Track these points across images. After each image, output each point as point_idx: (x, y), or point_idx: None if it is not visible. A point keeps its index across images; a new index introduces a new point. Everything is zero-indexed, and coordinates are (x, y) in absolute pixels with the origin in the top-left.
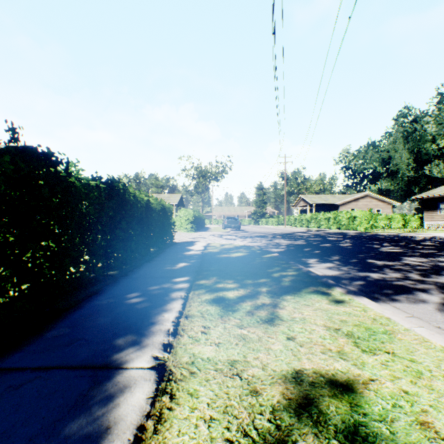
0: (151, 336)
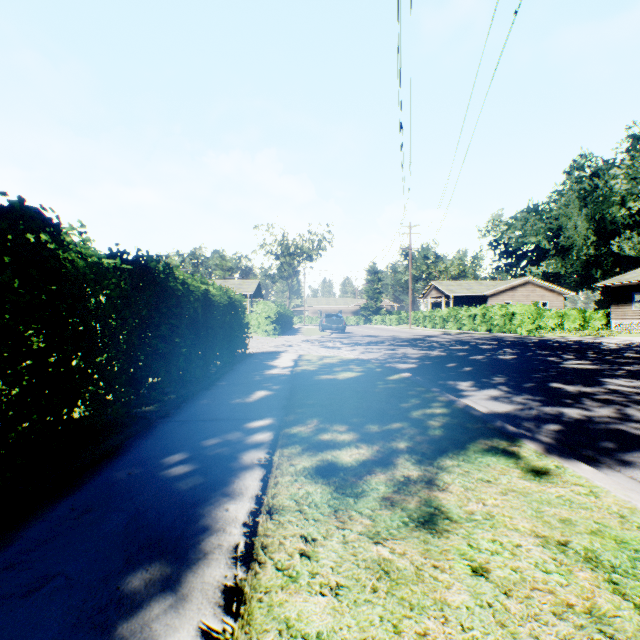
0: (200, 566)
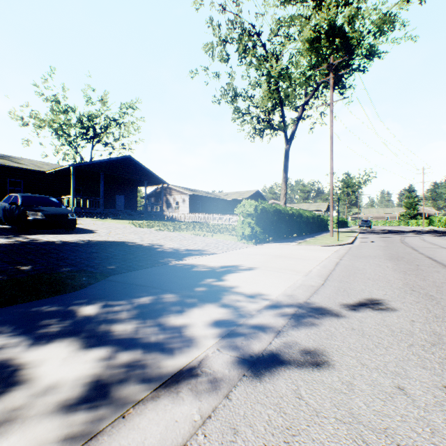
0: None
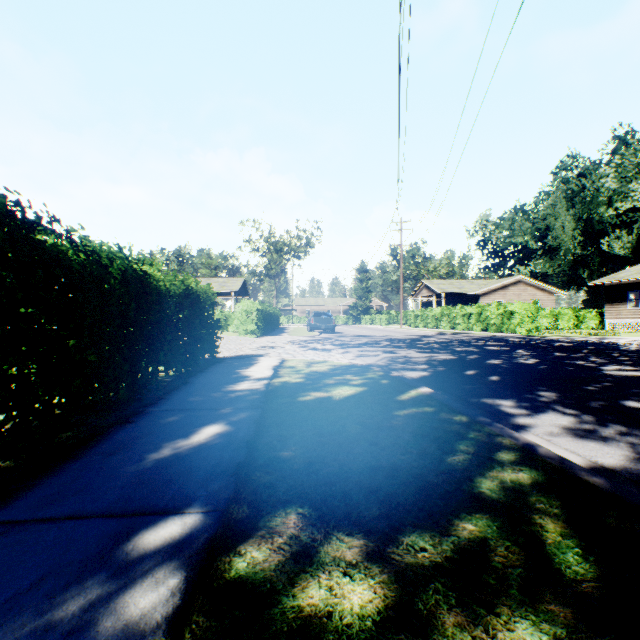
0: None
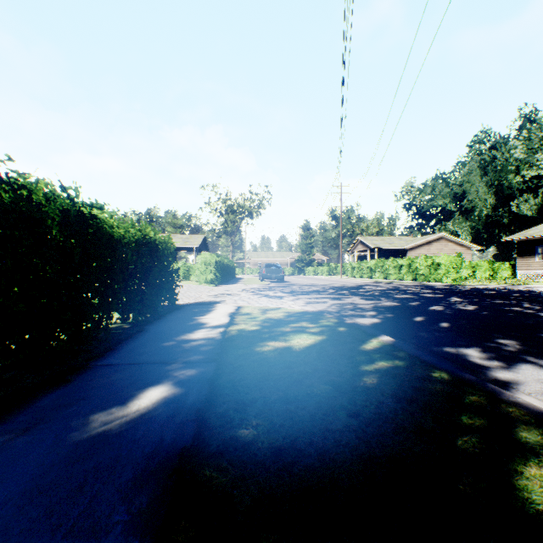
0: None
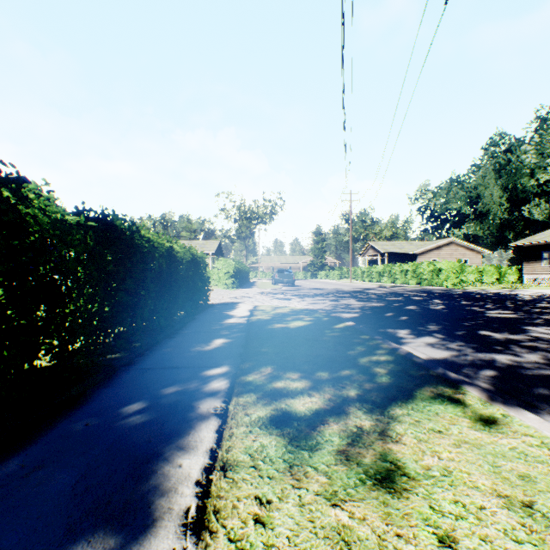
0: (147, 537)
